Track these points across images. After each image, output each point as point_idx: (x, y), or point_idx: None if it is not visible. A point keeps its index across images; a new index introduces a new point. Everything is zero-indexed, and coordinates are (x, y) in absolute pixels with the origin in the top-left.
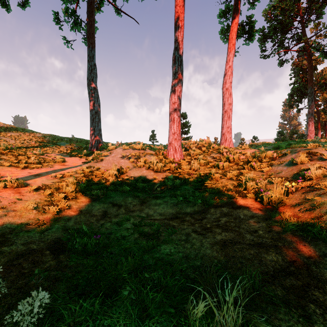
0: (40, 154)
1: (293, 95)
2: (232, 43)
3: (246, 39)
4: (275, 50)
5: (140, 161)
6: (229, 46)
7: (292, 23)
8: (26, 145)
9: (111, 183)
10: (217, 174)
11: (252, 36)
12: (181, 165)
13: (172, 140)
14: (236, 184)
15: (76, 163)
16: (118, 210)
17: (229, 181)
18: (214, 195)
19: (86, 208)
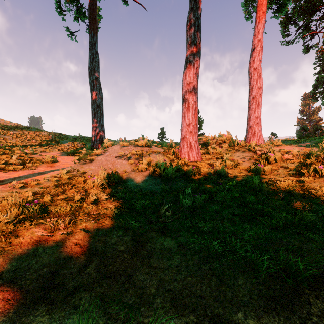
0: (33, 153)
1: (318, 86)
2: (261, 11)
3: (275, 10)
4: (299, 34)
5: (142, 162)
6: (257, 15)
7: (321, 2)
8: (26, 144)
9: (91, 199)
10: (265, 184)
11: (283, 7)
12: (200, 167)
13: (186, 134)
14: (311, 206)
15: (69, 163)
16: (83, 269)
17: (288, 196)
18: (279, 233)
19: (17, 265)
